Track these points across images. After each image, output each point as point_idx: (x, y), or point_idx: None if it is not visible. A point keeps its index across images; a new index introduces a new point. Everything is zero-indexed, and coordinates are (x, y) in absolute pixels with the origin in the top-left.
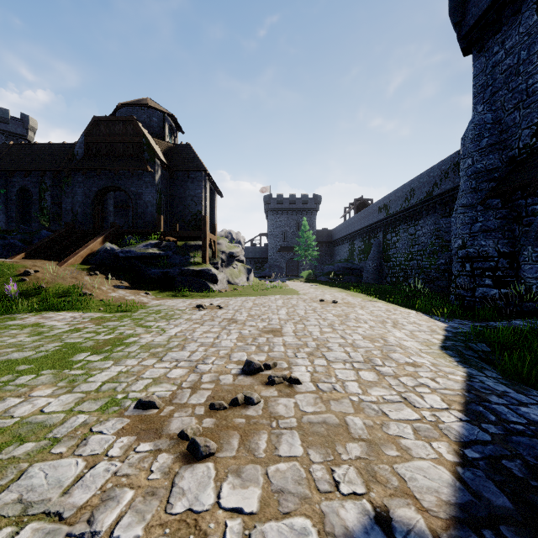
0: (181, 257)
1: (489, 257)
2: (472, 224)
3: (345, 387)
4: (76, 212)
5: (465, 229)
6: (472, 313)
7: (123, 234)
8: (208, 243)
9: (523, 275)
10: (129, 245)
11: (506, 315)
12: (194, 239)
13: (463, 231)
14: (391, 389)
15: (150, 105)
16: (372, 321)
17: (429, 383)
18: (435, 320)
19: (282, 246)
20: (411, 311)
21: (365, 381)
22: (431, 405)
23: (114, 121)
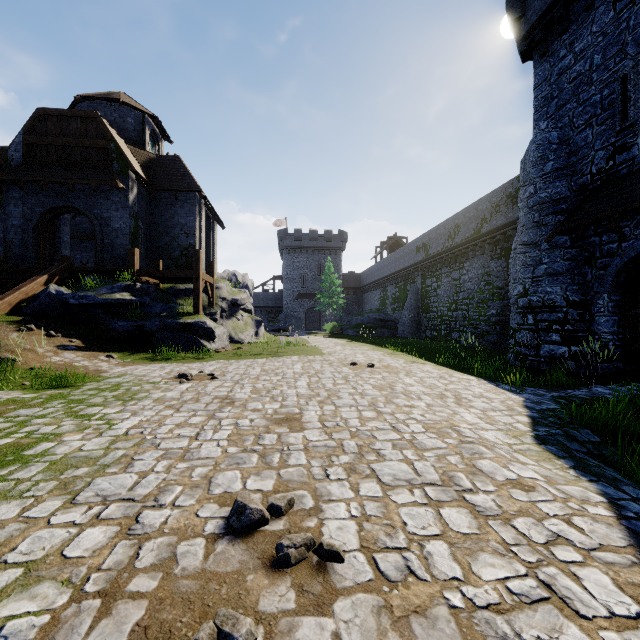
0: (163, 305)
1: (556, 307)
2: (534, 266)
3: (429, 562)
4: (11, 241)
5: (526, 273)
6: (544, 378)
7: (81, 273)
8: (201, 286)
9: (597, 329)
10: (86, 288)
11: (581, 380)
12: (184, 281)
13: (524, 275)
14: (511, 557)
15: (124, 100)
16: (428, 395)
17: (569, 533)
18: (504, 390)
19: (301, 293)
20: (471, 377)
21: (458, 535)
22: (608, 606)
23: (69, 116)
